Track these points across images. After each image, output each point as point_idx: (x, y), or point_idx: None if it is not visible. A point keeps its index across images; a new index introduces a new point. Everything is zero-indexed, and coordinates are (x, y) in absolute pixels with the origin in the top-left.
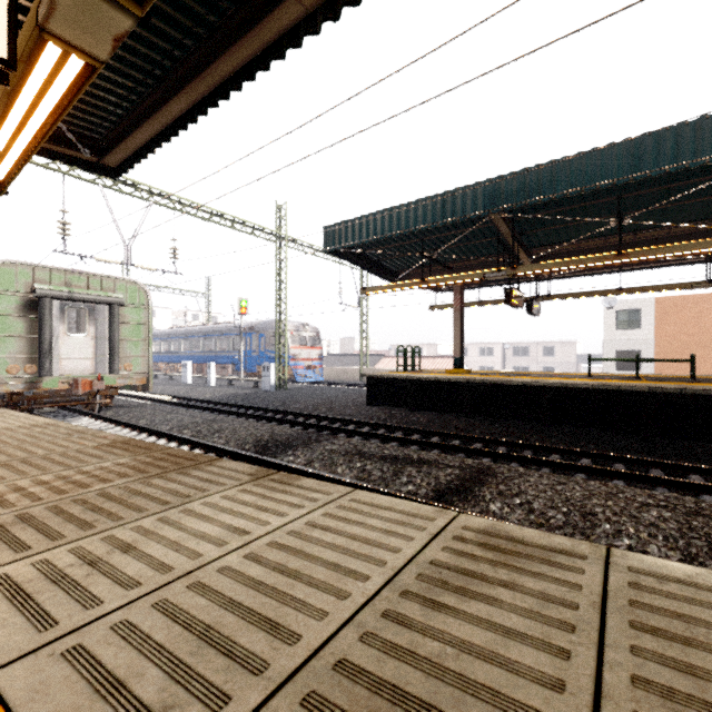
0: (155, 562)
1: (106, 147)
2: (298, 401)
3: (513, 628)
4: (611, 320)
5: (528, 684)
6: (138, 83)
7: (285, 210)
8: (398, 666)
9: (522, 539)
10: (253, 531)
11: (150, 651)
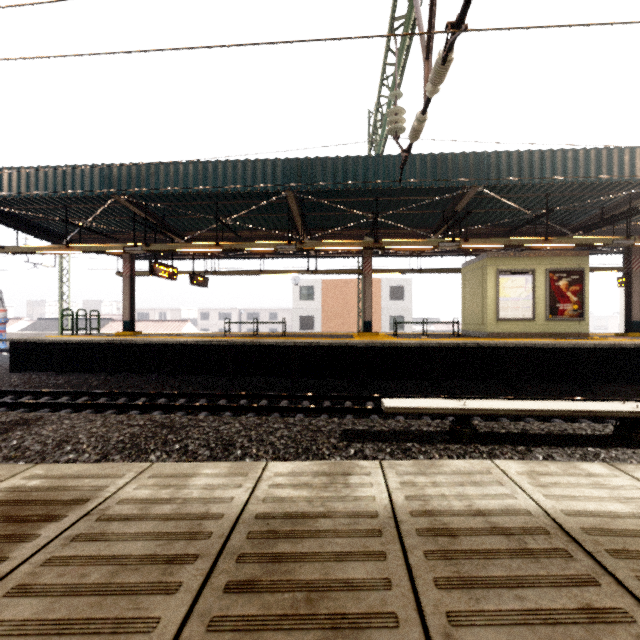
0: None
1: None
2: None
3: None
4: (297, 294)
5: None
6: None
7: None
8: None
9: None
10: None
11: None
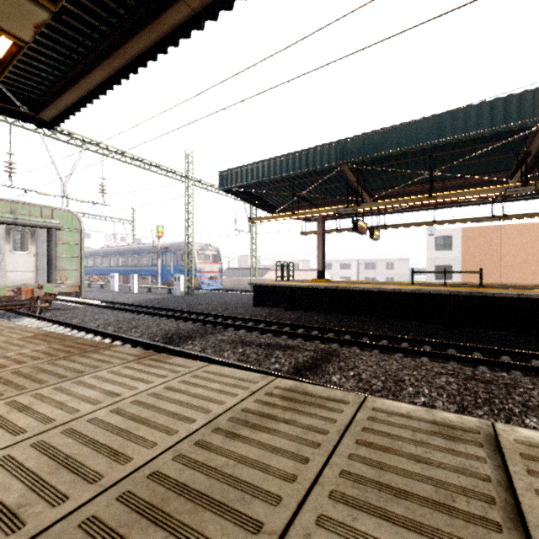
0: (42, 417)
1: (41, 105)
2: (201, 303)
3: (279, 447)
4: (432, 244)
5: (274, 479)
6: (65, 57)
7: (192, 158)
8: (192, 473)
9: (312, 393)
10: (123, 394)
11: (20, 473)
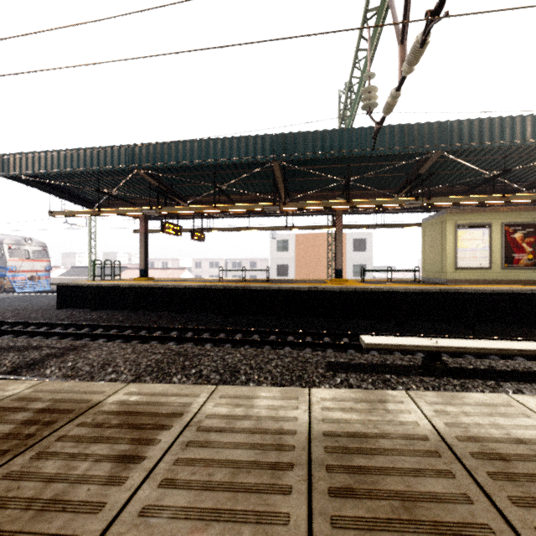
0: None
1: None
2: None
3: None
4: (274, 246)
5: None
6: None
7: None
8: None
9: None
10: None
11: None
